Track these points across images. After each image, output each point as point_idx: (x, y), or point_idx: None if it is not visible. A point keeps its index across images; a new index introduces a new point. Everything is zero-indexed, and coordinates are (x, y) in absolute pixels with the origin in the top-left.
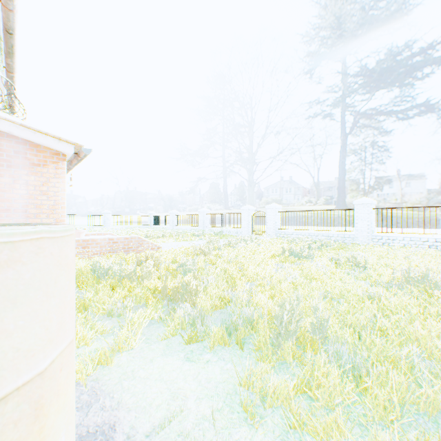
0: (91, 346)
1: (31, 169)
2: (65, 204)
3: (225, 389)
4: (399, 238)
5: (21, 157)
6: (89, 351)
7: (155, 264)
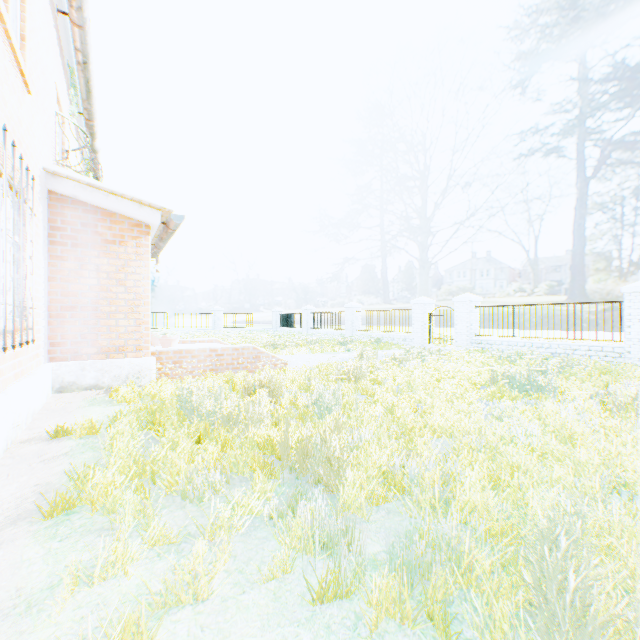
0: (131, 578)
1: (103, 249)
2: (148, 298)
3: None
4: None
5: (90, 231)
6: (122, 594)
7: (274, 395)
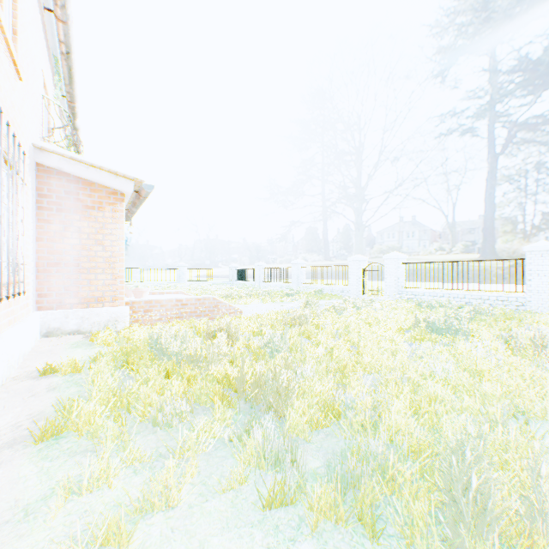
0: (112, 490)
1: (84, 213)
2: (123, 256)
3: None
4: None
5: (73, 198)
6: (105, 503)
7: (231, 338)
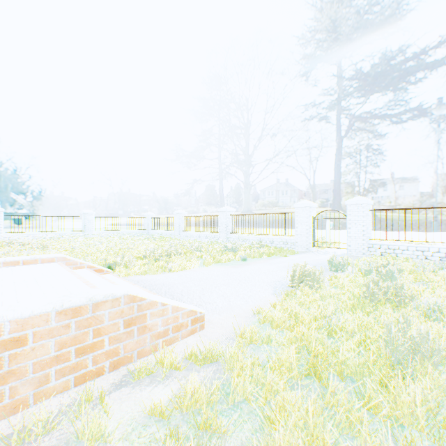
0: None
1: None
2: None
3: None
4: None
5: None
6: None
7: None
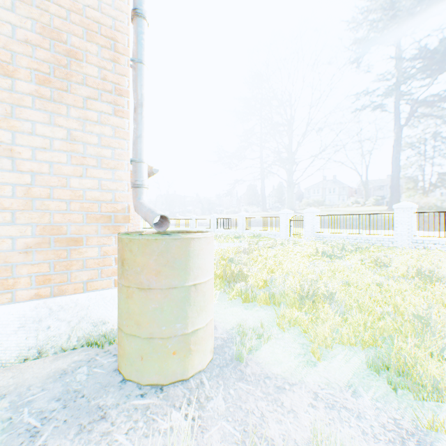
0: None
1: None
2: None
3: (268, 320)
4: (441, 242)
5: None
6: None
7: None
